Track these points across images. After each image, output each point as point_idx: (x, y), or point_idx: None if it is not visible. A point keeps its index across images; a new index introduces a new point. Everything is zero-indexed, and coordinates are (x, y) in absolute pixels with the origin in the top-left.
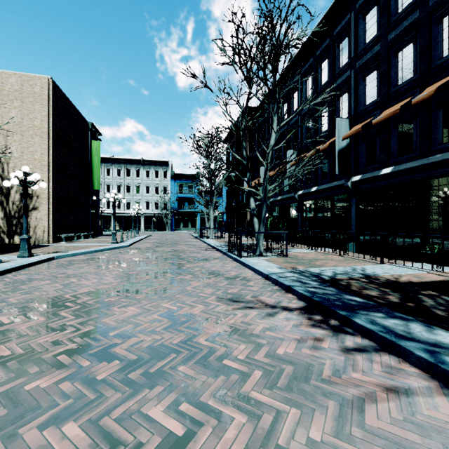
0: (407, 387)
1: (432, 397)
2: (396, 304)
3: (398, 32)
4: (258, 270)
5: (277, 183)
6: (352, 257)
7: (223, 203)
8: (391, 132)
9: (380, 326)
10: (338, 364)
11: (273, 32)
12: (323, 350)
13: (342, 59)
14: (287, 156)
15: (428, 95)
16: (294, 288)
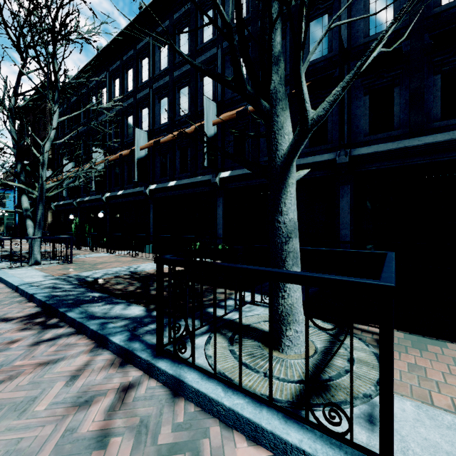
0: (63, 357)
1: (78, 357)
2: (128, 292)
3: (180, 73)
4: (10, 282)
5: (58, 182)
6: (142, 258)
7: (15, 198)
8: (176, 152)
9: (86, 313)
10: (11, 359)
11: (49, 11)
12: (8, 350)
13: (144, 76)
14: (92, 154)
15: (191, 131)
16: (35, 296)
